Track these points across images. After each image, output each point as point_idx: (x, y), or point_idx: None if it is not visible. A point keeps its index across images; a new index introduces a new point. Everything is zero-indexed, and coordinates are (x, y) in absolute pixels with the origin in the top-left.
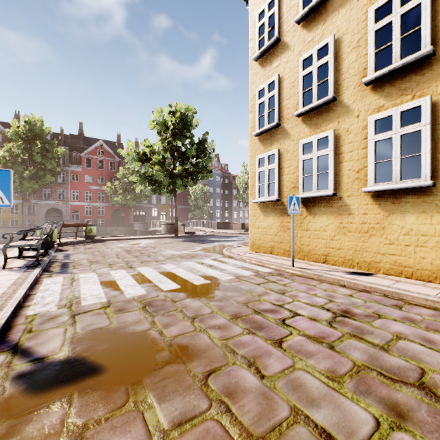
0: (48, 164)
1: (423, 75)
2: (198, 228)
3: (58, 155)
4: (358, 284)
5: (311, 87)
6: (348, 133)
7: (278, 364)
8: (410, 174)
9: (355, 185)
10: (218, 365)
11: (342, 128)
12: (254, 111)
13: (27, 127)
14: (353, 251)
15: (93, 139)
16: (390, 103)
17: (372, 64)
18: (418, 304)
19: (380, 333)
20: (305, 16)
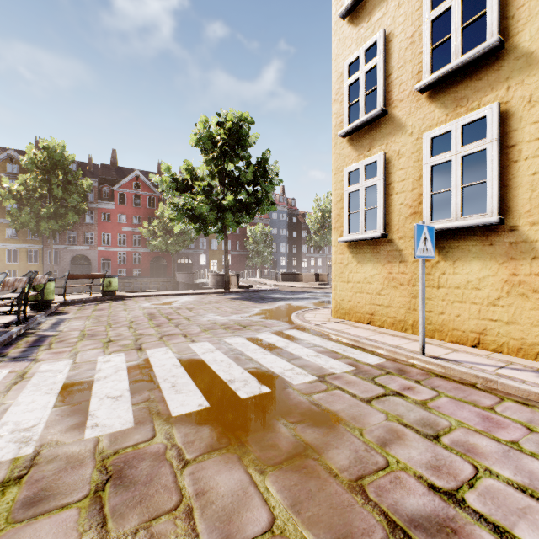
0: (70, 200)
1: None
2: (257, 280)
3: (83, 189)
4: None
5: (448, 35)
6: (531, 104)
7: None
8: None
9: None
10: None
11: (517, 98)
12: (341, 98)
13: (45, 154)
14: None
15: (129, 170)
16: None
17: None
18: None
19: None
20: None
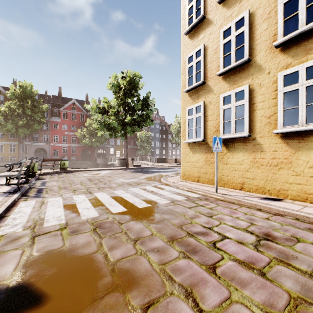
0: (36, 116)
1: None
2: (143, 162)
3: (43, 110)
4: (272, 209)
5: (230, 52)
6: (260, 86)
7: (214, 294)
8: None
9: (266, 128)
10: (156, 295)
11: (256, 83)
12: (185, 73)
13: (21, 90)
14: (265, 181)
15: (69, 99)
16: (297, 61)
17: (281, 31)
18: None
19: (304, 259)
20: None
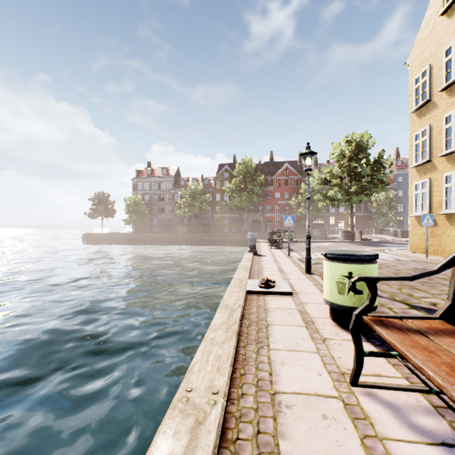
0: (255, 189)
1: None
2: (377, 236)
3: (260, 182)
4: None
5: (450, 137)
6: None
7: None
8: None
9: None
10: None
11: None
12: (412, 149)
13: (244, 167)
14: None
15: (280, 163)
16: None
17: None
18: None
19: None
20: (446, 88)
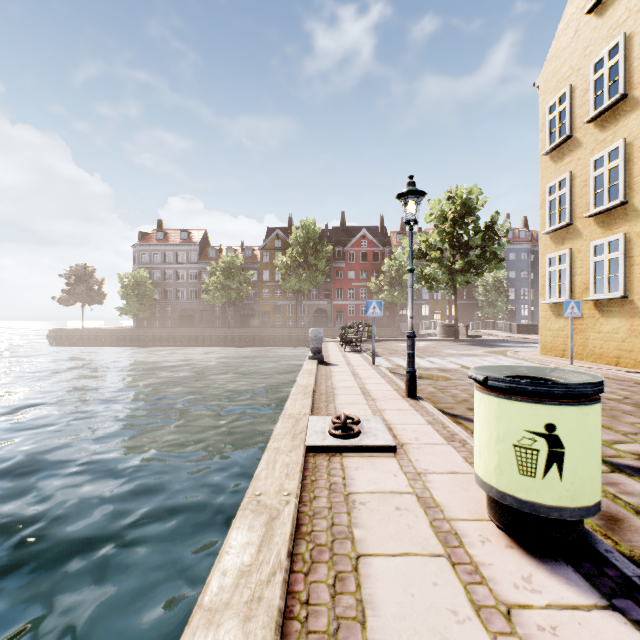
0: (320, 265)
1: None
2: (487, 332)
3: (326, 254)
4: (619, 376)
5: (601, 189)
6: (638, 236)
7: None
8: None
9: None
10: None
11: (633, 232)
12: (545, 207)
13: (303, 232)
14: None
15: (355, 229)
16: None
17: None
18: None
19: None
20: (596, 117)
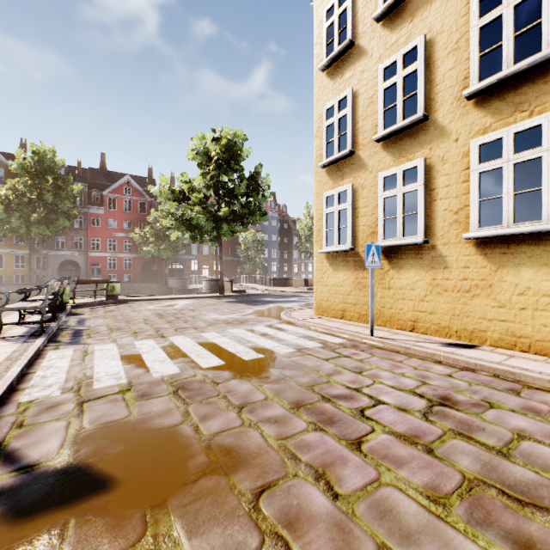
0: (61, 205)
1: (544, 84)
2: (249, 285)
3: (73, 194)
4: (459, 360)
5: (394, 103)
6: (443, 161)
7: (356, 476)
8: (527, 216)
9: (452, 230)
10: (273, 478)
11: (436, 156)
12: (321, 135)
13: (35, 159)
14: (450, 316)
15: (118, 174)
16: (500, 122)
17: (476, 72)
18: (541, 387)
19: (495, 430)
20: (387, 12)
